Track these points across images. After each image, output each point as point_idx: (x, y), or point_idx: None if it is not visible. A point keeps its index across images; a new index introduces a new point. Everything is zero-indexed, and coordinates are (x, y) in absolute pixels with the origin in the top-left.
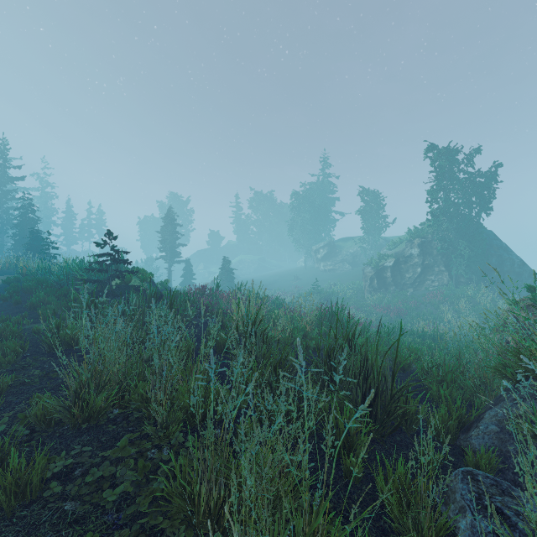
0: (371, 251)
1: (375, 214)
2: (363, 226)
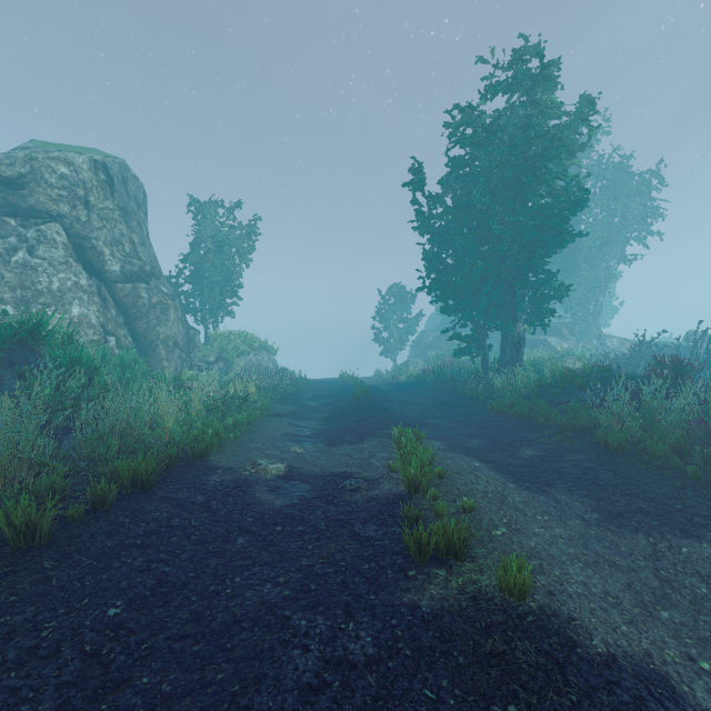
0: None
1: None
2: None
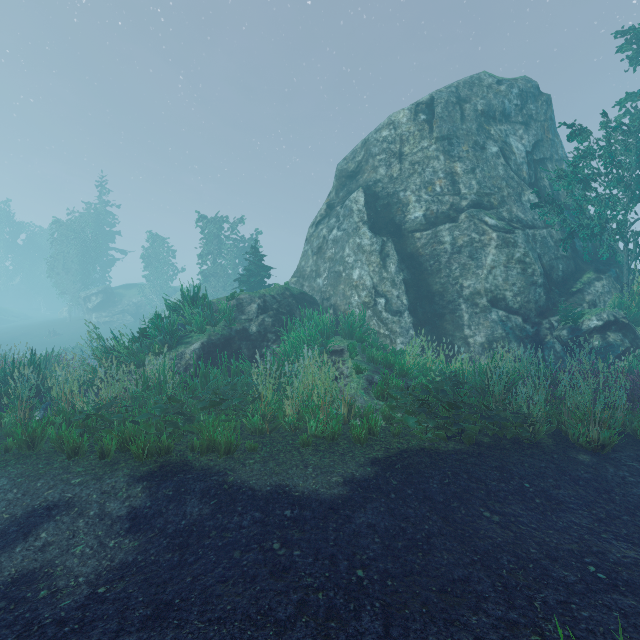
0: (158, 301)
1: (163, 262)
2: (149, 274)
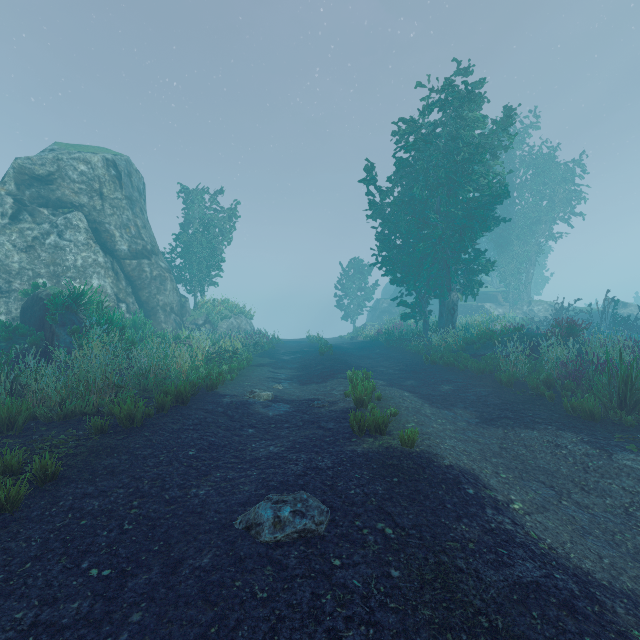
0: None
1: None
2: None
